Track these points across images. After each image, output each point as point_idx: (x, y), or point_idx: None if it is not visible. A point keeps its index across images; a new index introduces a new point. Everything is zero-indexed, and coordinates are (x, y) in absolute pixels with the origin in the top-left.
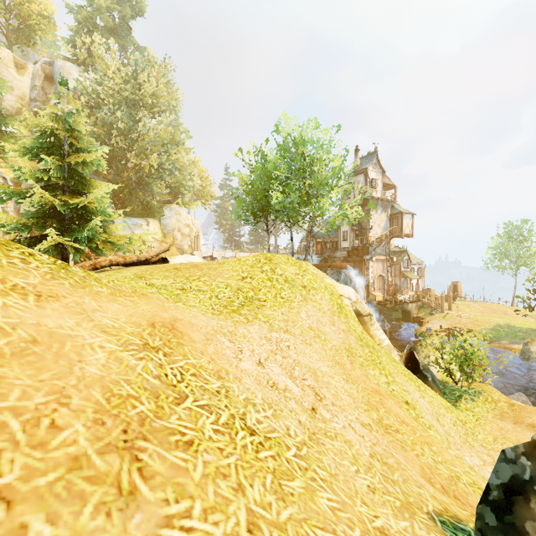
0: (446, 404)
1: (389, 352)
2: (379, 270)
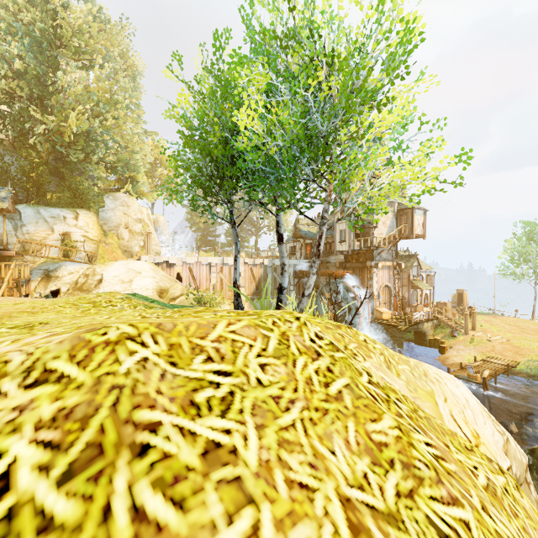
0: None
1: None
2: (385, 279)
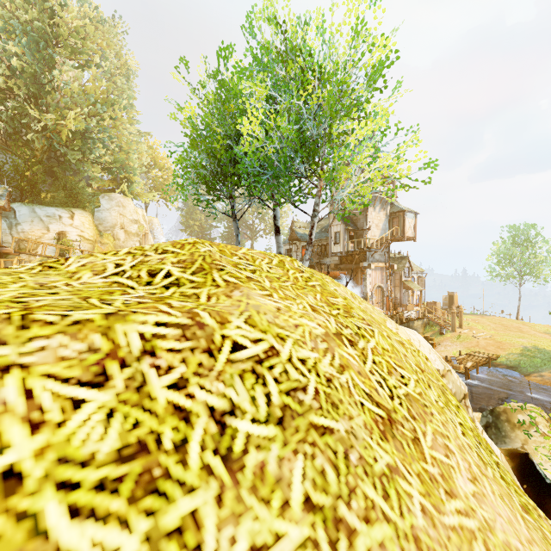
0: None
1: None
2: (378, 279)
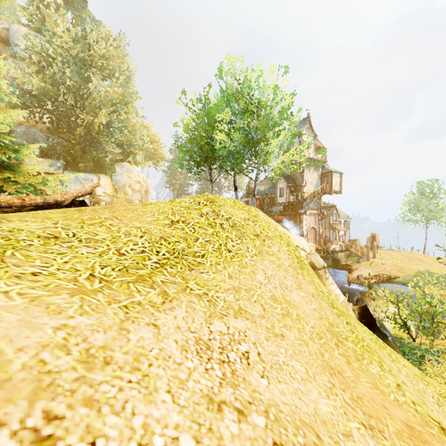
0: (418, 372)
1: (346, 309)
2: (312, 222)
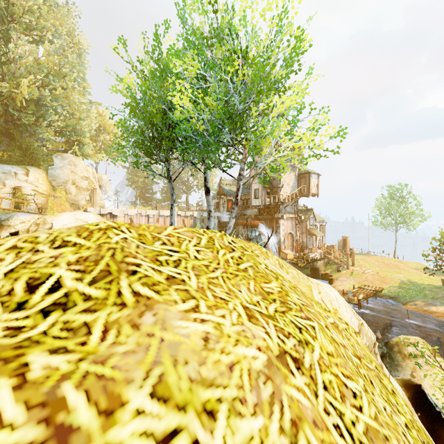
0: None
1: None
2: (289, 227)
